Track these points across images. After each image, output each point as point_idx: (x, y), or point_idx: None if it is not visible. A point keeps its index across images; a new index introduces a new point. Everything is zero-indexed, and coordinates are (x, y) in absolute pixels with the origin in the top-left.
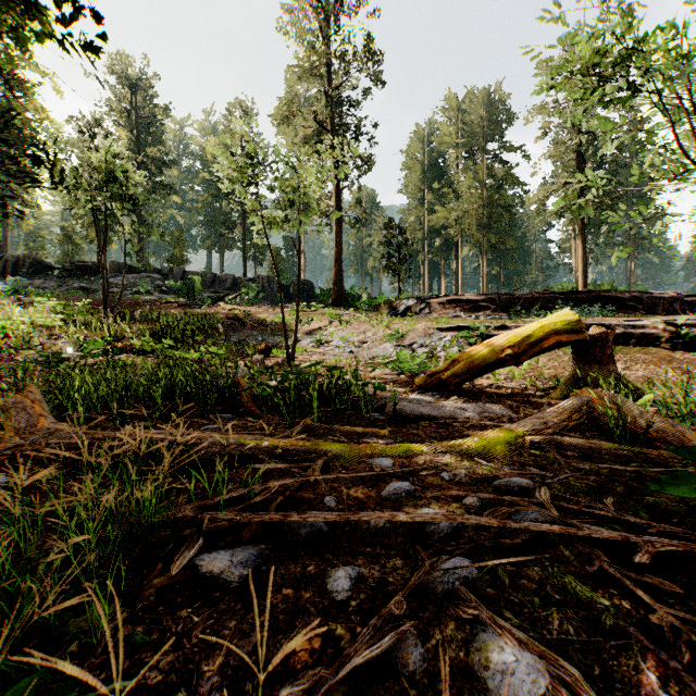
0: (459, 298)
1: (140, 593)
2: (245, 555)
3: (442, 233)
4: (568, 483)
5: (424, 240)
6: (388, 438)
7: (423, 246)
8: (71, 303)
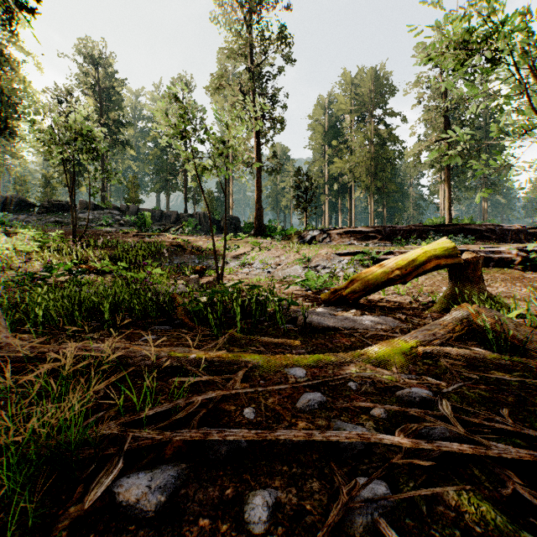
0: (353, 230)
1: (53, 525)
2: (164, 477)
3: (339, 179)
4: (462, 393)
5: (325, 185)
6: (300, 348)
7: (324, 189)
8: (47, 234)
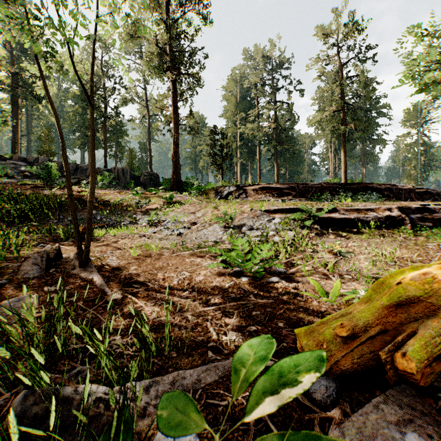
0: (268, 186)
1: None
2: None
3: (249, 144)
4: None
5: (237, 149)
6: None
7: (236, 153)
8: None
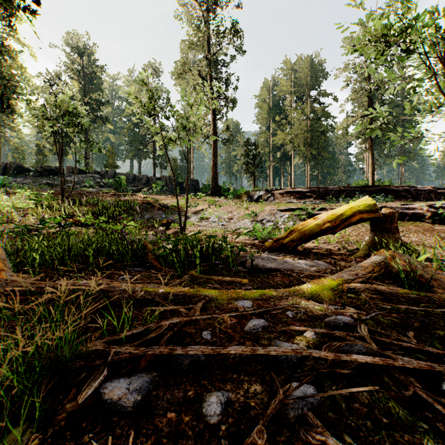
0: (292, 190)
1: (54, 417)
2: (139, 382)
3: (281, 148)
4: (378, 319)
5: (270, 153)
6: (248, 285)
7: (269, 157)
8: (40, 193)
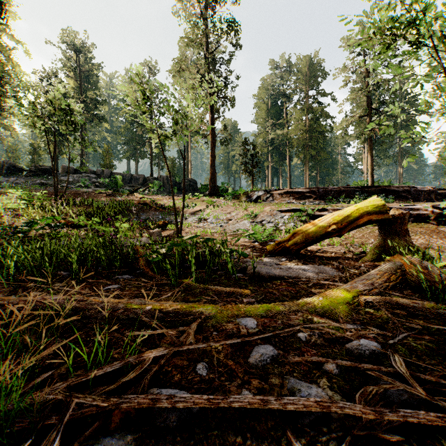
0: (292, 190)
1: None
2: None
3: (279, 149)
4: (409, 344)
5: (268, 153)
6: (250, 297)
7: (268, 157)
8: (33, 193)
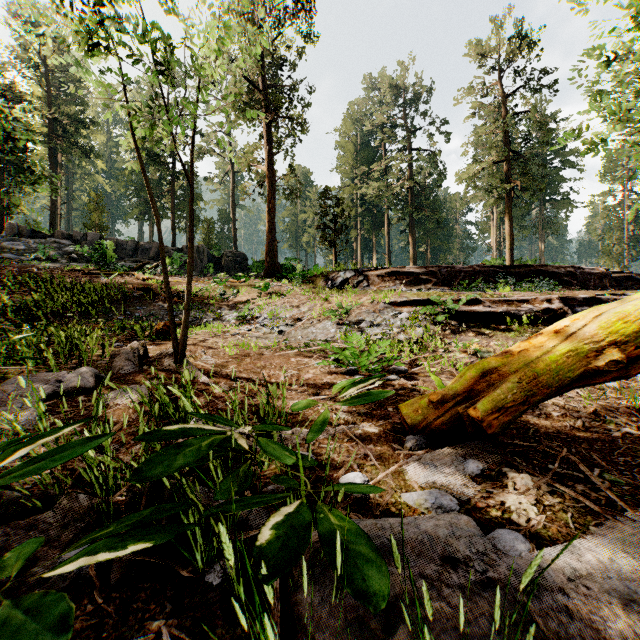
0: (399, 270)
1: None
2: None
3: (373, 211)
4: None
5: (357, 217)
6: None
7: (356, 223)
8: None
